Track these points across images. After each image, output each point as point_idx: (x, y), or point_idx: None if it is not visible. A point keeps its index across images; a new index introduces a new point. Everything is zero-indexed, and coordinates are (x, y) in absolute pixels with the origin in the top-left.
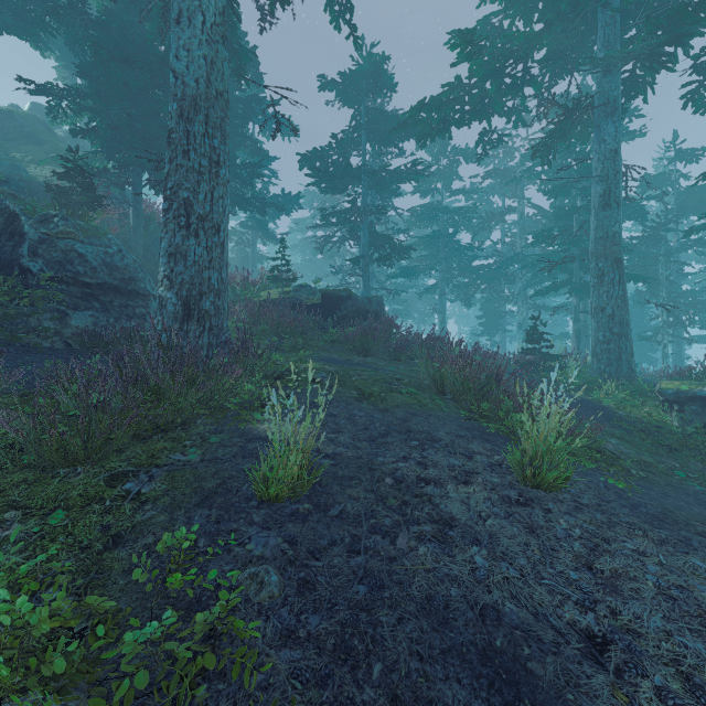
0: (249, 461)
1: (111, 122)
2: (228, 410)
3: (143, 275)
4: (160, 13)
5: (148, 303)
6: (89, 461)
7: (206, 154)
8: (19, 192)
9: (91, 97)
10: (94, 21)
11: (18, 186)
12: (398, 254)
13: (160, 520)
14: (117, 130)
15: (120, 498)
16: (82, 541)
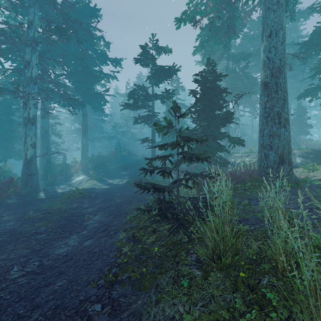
0: None
1: None
2: None
3: None
4: None
5: None
6: None
7: None
8: None
9: None
10: None
11: None
12: None
13: None
14: None
15: None
16: None
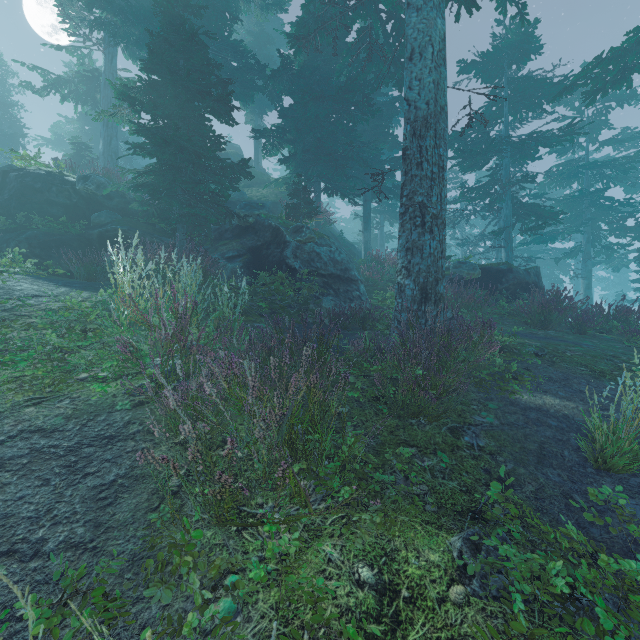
0: (545, 429)
1: (304, 148)
2: (484, 380)
3: (352, 264)
4: (347, 53)
5: (358, 287)
6: (422, 415)
7: (436, 163)
8: (269, 212)
9: (289, 132)
10: (293, 74)
11: (268, 208)
12: (545, 220)
13: (522, 471)
14: (306, 153)
15: (469, 448)
16: (479, 478)
